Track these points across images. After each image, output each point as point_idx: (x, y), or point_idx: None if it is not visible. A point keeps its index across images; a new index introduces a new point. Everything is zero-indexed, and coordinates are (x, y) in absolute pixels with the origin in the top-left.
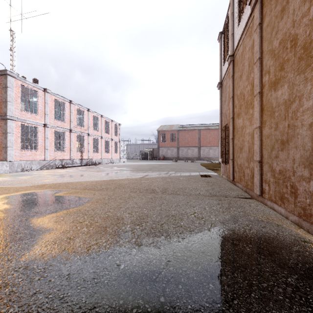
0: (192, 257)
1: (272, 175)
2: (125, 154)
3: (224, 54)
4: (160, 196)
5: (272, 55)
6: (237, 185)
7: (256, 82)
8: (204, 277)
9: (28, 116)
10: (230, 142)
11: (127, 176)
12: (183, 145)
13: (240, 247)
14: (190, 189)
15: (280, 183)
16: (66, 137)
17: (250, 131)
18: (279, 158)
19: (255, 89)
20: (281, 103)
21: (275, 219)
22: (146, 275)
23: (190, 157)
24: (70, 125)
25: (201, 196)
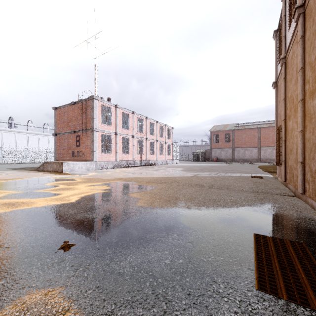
0: (219, 215)
1: (311, 175)
2: (178, 155)
3: (279, 53)
4: (207, 189)
5: (310, 67)
6: (289, 186)
7: (299, 89)
8: (223, 221)
9: (105, 127)
10: (282, 143)
11: (180, 175)
12: (239, 145)
13: (254, 215)
14: (235, 186)
15: (315, 181)
16: (130, 142)
17: (297, 134)
18: (314, 159)
19: (298, 95)
20: (315, 112)
21: (300, 208)
22: (192, 217)
23: (248, 158)
24: (132, 132)
25: (243, 191)
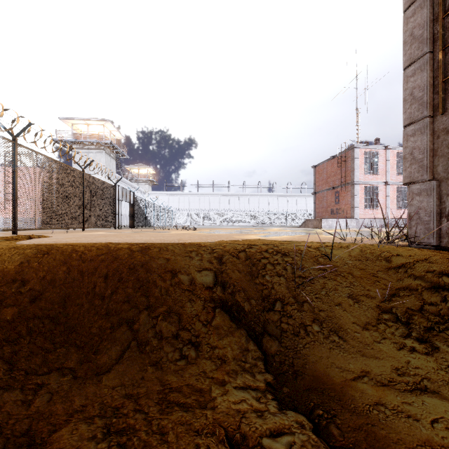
0: None
1: None
2: None
3: None
4: None
5: None
6: None
7: None
8: None
9: (370, 178)
10: None
11: None
12: None
13: None
14: None
15: None
16: None
17: None
18: None
19: None
20: None
21: None
22: None
23: None
24: None
25: None
